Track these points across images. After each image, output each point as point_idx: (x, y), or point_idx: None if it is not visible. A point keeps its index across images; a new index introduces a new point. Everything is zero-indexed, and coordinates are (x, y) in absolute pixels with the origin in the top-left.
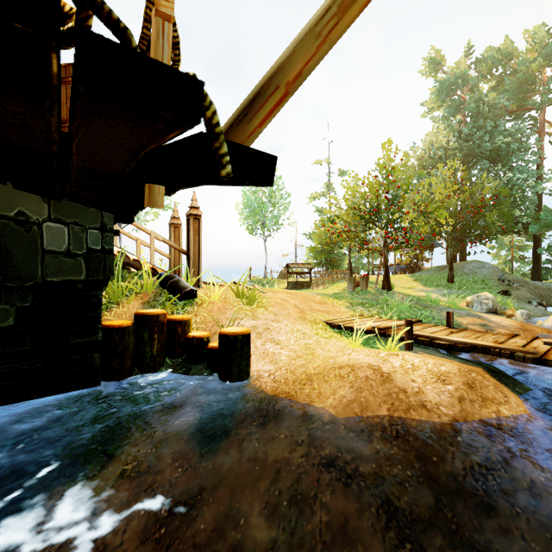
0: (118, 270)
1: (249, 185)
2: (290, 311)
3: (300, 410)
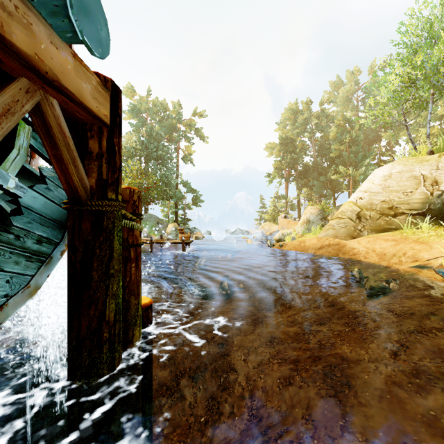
0: None
1: None
2: None
3: None
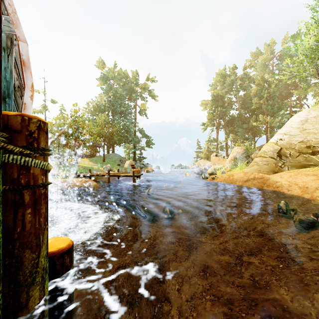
0: None
1: None
2: None
3: None
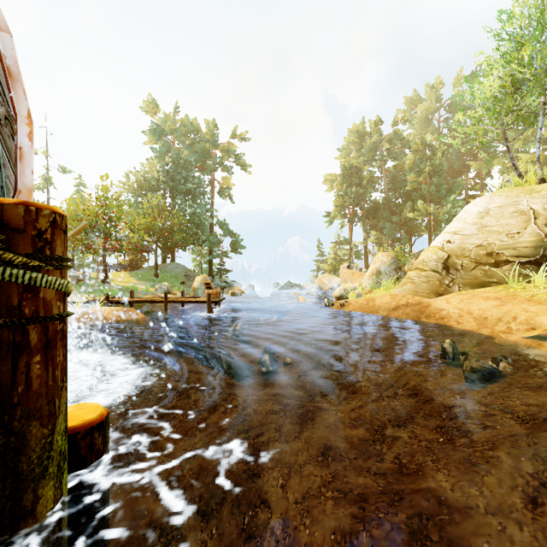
0: None
1: None
2: None
3: None
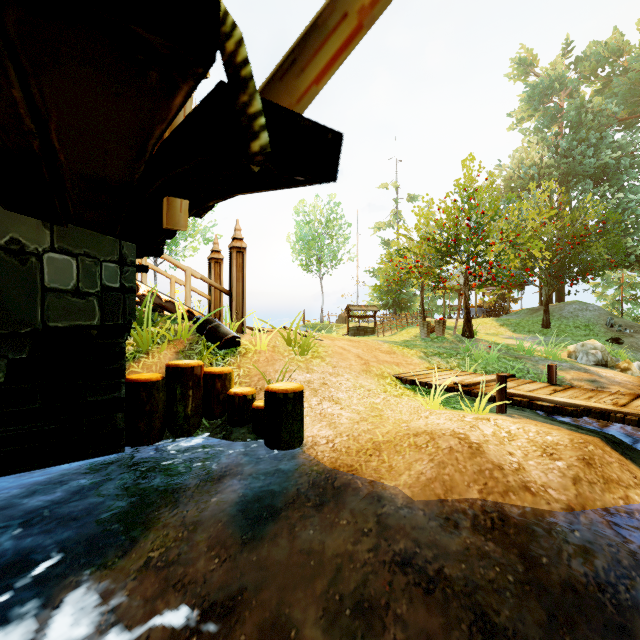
0: (148, 313)
1: (300, 184)
2: (351, 363)
3: (366, 490)
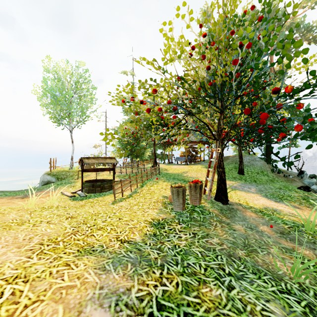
0: None
1: None
2: None
3: None
